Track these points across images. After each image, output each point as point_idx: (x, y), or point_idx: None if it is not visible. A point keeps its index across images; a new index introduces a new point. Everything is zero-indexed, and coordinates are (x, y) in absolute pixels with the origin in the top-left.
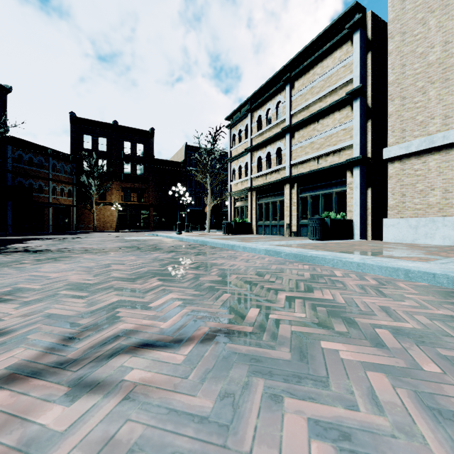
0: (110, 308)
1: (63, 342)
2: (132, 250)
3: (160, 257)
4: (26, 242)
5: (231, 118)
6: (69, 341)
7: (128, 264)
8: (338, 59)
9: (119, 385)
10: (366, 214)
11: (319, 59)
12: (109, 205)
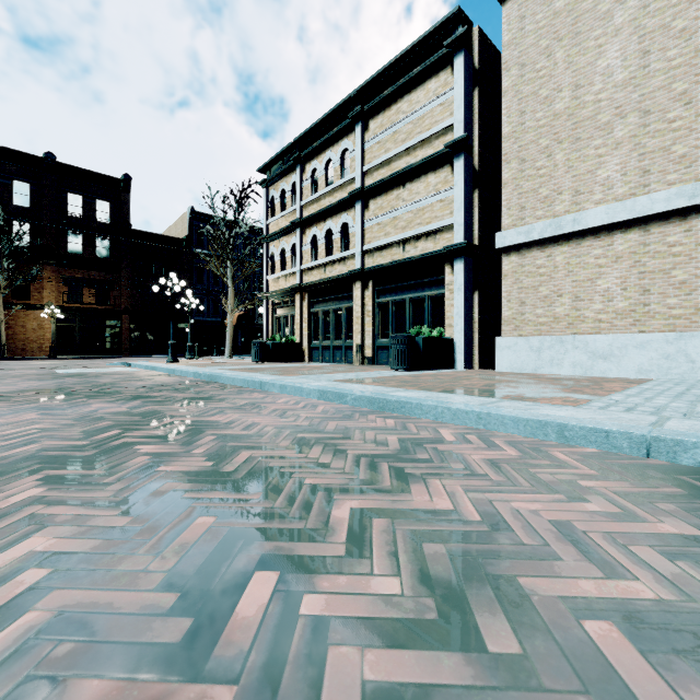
0: None
1: None
2: (47, 398)
3: (101, 411)
4: None
5: (268, 169)
6: None
7: (2, 434)
8: (432, 92)
9: None
10: (472, 330)
11: (406, 90)
12: (36, 309)
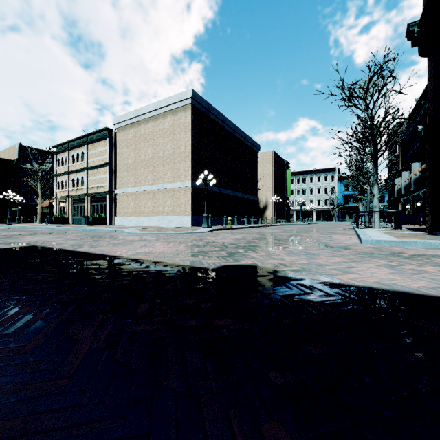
0: None
1: None
2: None
3: None
4: None
5: (57, 147)
6: None
7: None
8: (104, 145)
9: None
10: (113, 214)
11: (98, 141)
12: None
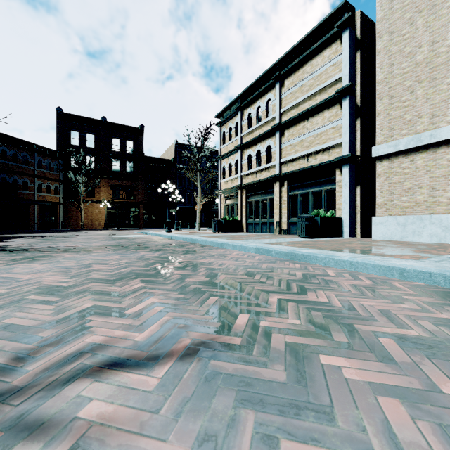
0: (80, 316)
1: (13, 362)
2: (117, 249)
3: (146, 256)
4: (7, 240)
5: (221, 115)
6: (21, 361)
7: (111, 263)
8: (327, 57)
9: (69, 426)
10: (355, 212)
11: (309, 58)
12: (97, 202)
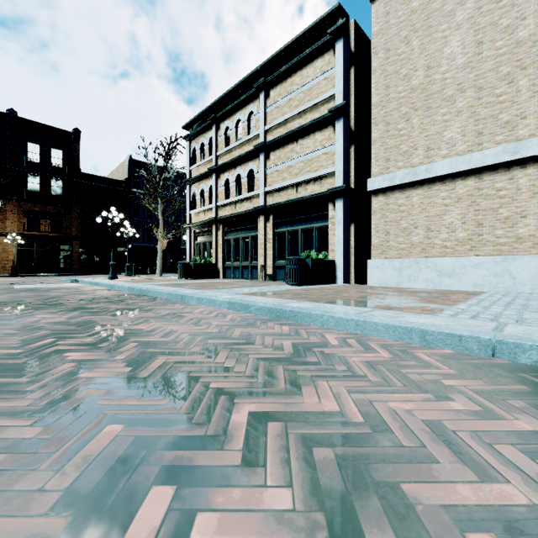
0: None
1: None
2: None
3: (42, 321)
4: None
5: (191, 126)
6: None
7: None
8: (319, 69)
9: None
10: (349, 254)
11: (298, 67)
12: (1, 236)
